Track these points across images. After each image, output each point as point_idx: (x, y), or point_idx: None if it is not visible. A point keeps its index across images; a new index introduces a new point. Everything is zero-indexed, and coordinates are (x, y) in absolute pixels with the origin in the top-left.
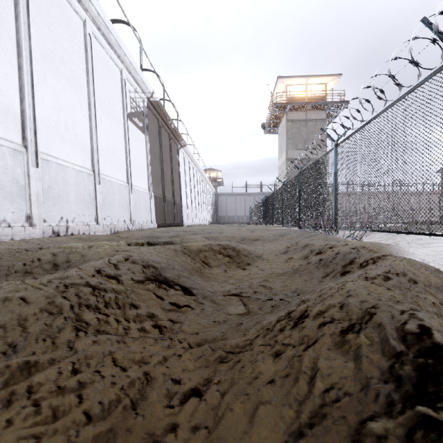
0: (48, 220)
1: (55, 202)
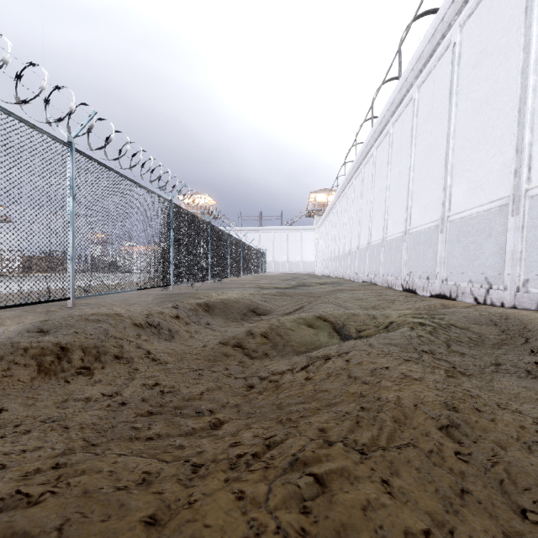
0: None
1: None
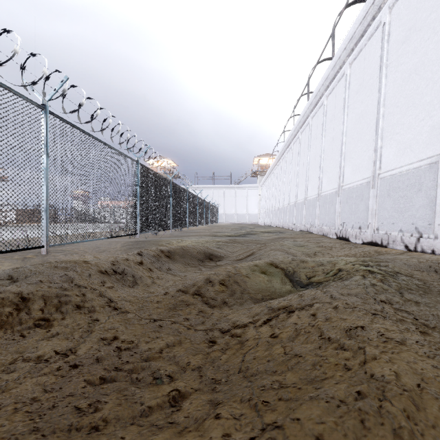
0: None
1: None
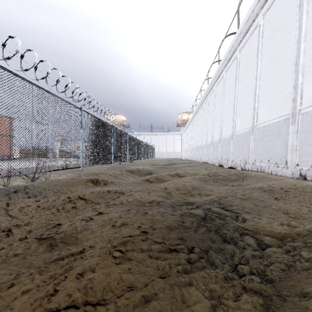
0: (301, 164)
1: (310, 148)
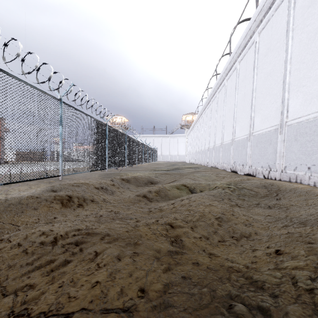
0: None
1: None
